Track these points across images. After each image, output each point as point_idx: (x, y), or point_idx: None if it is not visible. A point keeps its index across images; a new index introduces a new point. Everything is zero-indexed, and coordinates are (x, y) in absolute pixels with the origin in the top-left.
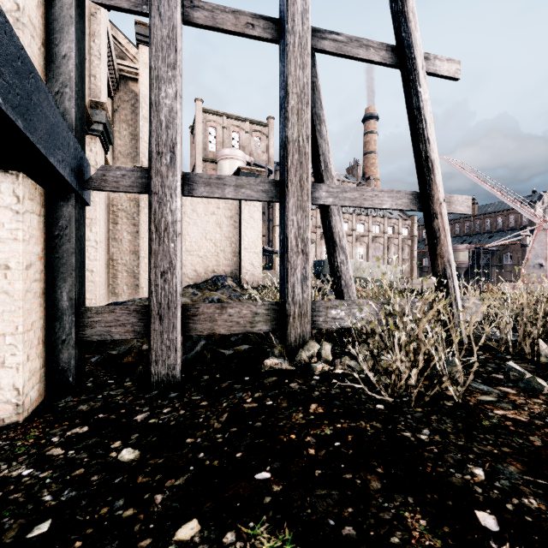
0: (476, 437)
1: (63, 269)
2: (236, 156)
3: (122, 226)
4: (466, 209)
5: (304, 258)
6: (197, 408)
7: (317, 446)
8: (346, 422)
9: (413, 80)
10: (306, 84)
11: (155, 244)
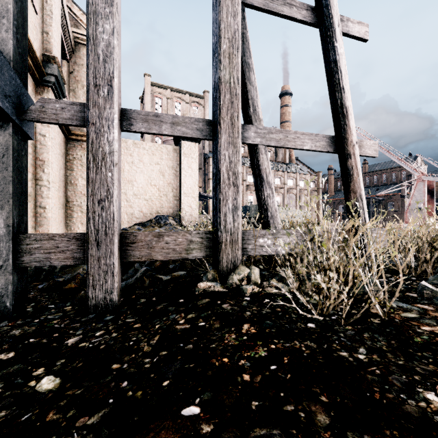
0: (414, 356)
1: (0, 196)
2: None
3: (77, 172)
4: (373, 152)
5: (235, 189)
6: (130, 330)
7: (252, 371)
8: (280, 342)
9: (330, 35)
10: (237, 30)
11: (92, 173)
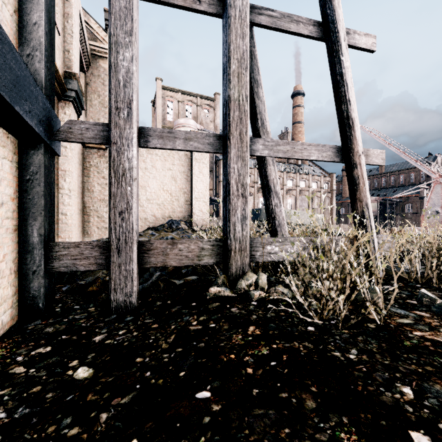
0: (400, 357)
1: (34, 209)
2: (189, 124)
3: (93, 179)
4: (380, 161)
5: (243, 200)
6: (148, 330)
7: (254, 365)
8: (281, 343)
9: (336, 50)
10: (246, 51)
11: (114, 187)
